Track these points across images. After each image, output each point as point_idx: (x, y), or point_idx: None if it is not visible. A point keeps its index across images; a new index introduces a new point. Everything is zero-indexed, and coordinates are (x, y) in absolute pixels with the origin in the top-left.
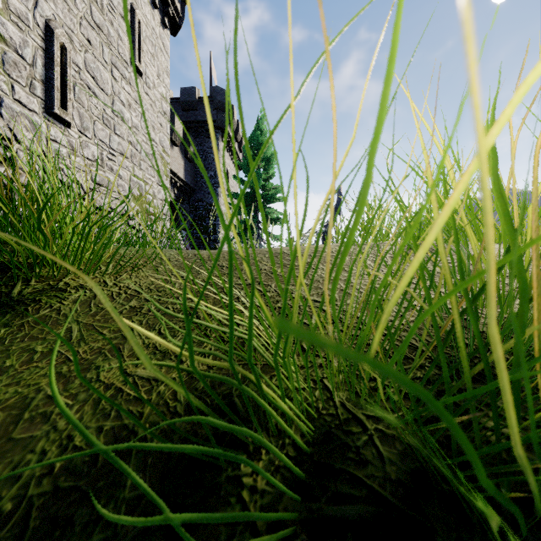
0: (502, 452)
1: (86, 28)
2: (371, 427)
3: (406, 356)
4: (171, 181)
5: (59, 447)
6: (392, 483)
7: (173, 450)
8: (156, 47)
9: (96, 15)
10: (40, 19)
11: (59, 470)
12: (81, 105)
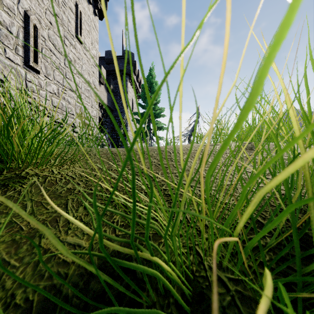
0: None
1: (49, 15)
2: (232, 288)
3: (251, 227)
4: (99, 105)
5: (4, 304)
6: None
7: None
8: (90, 27)
9: (55, 8)
10: (22, 9)
11: None
12: (46, 60)
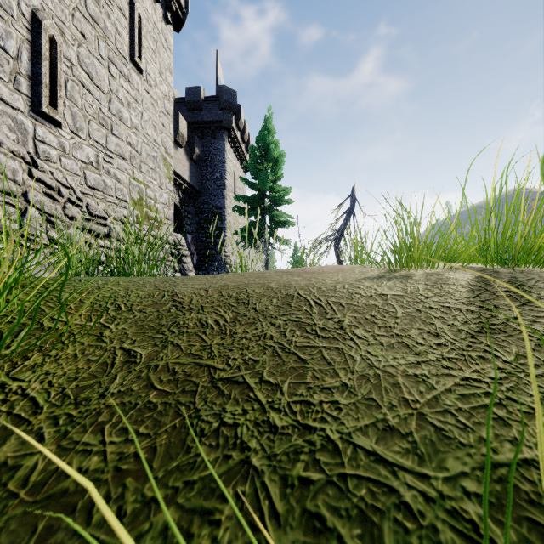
0: None
1: (80, 20)
2: None
3: None
4: (175, 183)
5: None
6: None
7: None
8: (158, 43)
9: (91, 7)
10: (26, 8)
11: None
12: (74, 103)
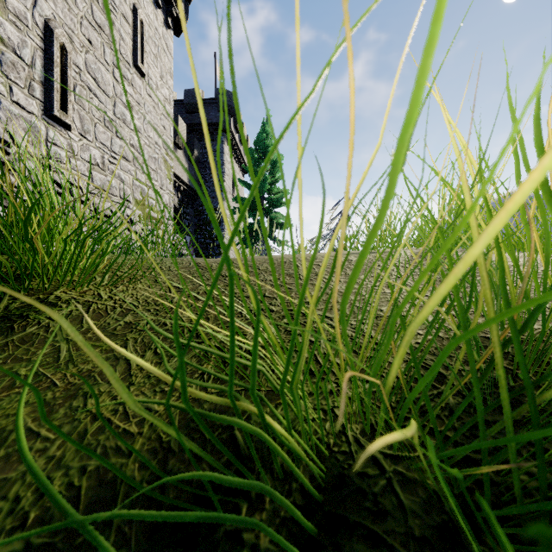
0: (546, 508)
1: (87, 28)
2: (389, 468)
3: None
4: (174, 185)
5: (35, 492)
6: (416, 540)
7: (157, 518)
8: (159, 48)
9: (97, 15)
10: (40, 18)
11: (33, 522)
12: (82, 107)
